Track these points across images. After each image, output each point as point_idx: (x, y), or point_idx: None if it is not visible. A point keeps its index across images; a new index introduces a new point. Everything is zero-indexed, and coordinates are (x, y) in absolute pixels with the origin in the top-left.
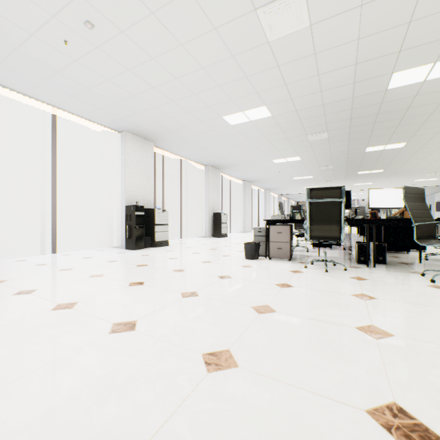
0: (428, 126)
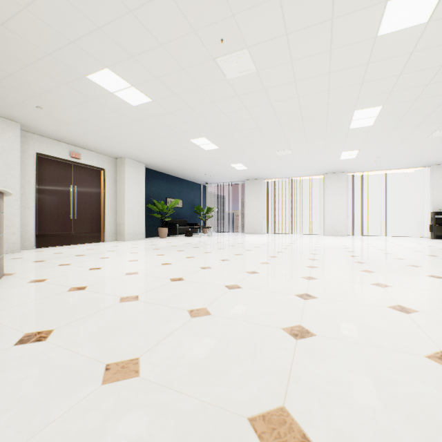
0: None
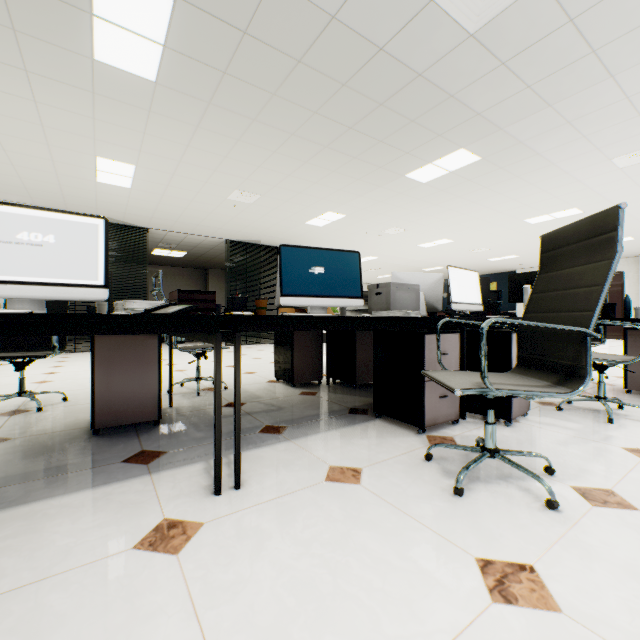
0: (258, 130)
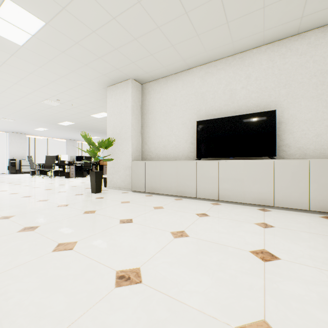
0: None
